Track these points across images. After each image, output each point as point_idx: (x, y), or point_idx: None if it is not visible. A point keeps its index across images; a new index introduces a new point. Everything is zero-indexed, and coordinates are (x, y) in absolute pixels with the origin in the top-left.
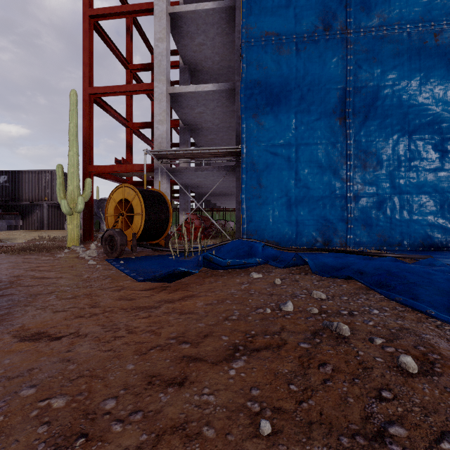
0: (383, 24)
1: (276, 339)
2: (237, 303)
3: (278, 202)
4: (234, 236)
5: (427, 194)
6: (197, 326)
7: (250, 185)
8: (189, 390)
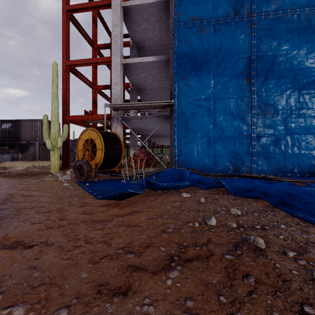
0: (279, 9)
1: (204, 250)
2: (172, 218)
3: (201, 140)
4: (168, 165)
5: (312, 134)
6: (141, 237)
7: (180, 128)
8: (132, 300)
